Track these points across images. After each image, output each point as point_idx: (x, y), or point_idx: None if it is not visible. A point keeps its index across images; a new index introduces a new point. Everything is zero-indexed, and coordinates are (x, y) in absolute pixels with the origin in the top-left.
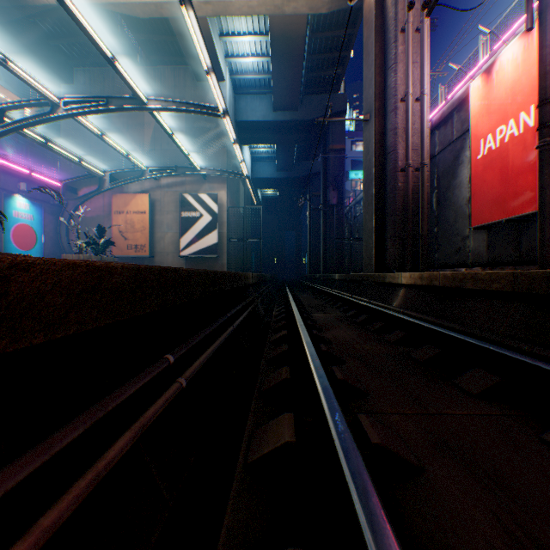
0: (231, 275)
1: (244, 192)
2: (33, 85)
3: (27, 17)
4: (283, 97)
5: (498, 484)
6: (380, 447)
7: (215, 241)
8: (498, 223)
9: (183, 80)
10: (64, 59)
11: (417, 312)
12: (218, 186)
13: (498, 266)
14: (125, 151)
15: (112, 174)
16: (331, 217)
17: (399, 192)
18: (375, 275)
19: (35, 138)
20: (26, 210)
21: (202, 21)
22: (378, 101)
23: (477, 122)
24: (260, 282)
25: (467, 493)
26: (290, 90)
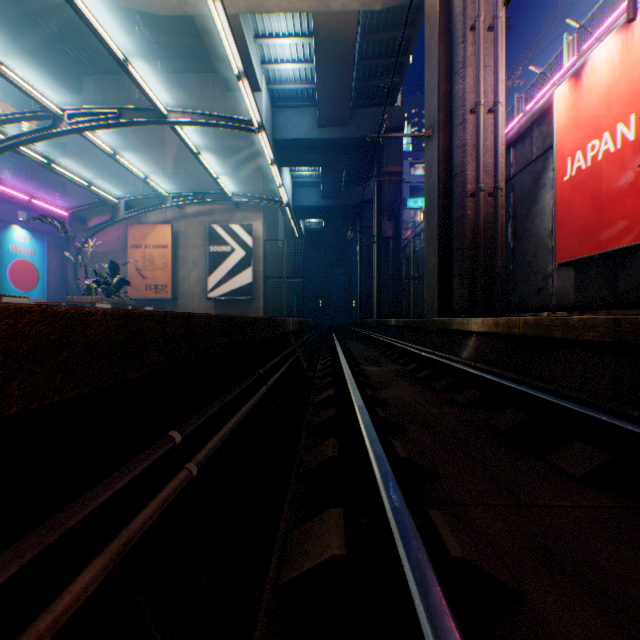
0: (266, 321)
1: (284, 223)
2: (30, 94)
3: (26, 15)
4: (329, 111)
5: (632, 619)
6: (463, 563)
7: (249, 280)
8: (589, 258)
9: (212, 90)
10: (72, 66)
11: (491, 366)
12: (253, 215)
13: (589, 310)
14: (142, 174)
15: (127, 202)
16: (386, 252)
17: (468, 222)
18: (440, 321)
19: (35, 158)
20: (25, 244)
21: (233, 19)
22: (443, 113)
23: (563, 137)
24: (302, 329)
25: (590, 635)
26: (338, 102)
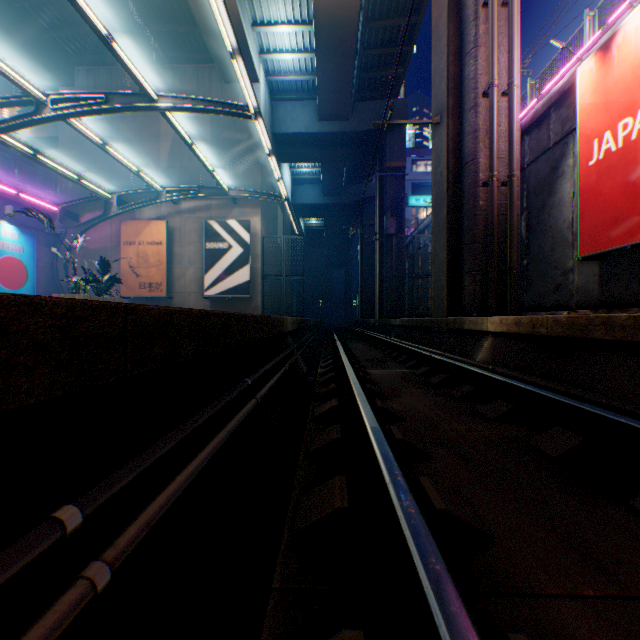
0: (257, 319)
1: (283, 221)
2: (9, 75)
3: (13, 1)
4: (330, 103)
5: None
6: None
7: (247, 278)
8: (618, 250)
9: (208, 81)
10: (63, 56)
11: (513, 370)
12: (251, 211)
13: (617, 308)
14: (134, 167)
15: (120, 197)
16: (388, 250)
17: (480, 213)
18: (449, 320)
19: (20, 149)
20: (13, 240)
21: (230, 4)
22: (452, 98)
23: (588, 117)
24: (302, 328)
25: None
26: (339, 94)
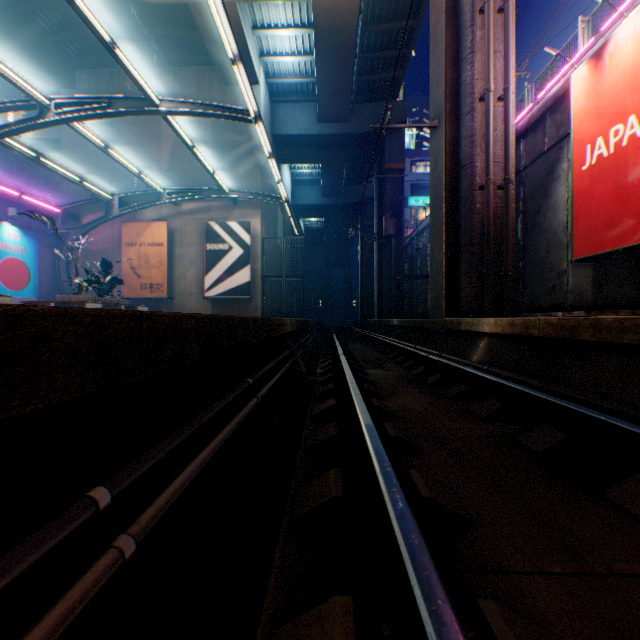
0: (258, 322)
1: (283, 222)
2: (13, 80)
3: (16, 5)
4: (329, 105)
5: None
6: None
7: (247, 279)
8: (610, 253)
9: (209, 84)
10: (65, 59)
11: (507, 370)
12: (251, 212)
13: (610, 310)
14: (136, 169)
15: (122, 198)
16: (387, 251)
17: (476, 216)
18: (447, 321)
19: (23, 151)
20: (16, 242)
21: (230, 8)
22: (449, 102)
23: (581, 123)
24: (302, 329)
25: None
26: (339, 97)
